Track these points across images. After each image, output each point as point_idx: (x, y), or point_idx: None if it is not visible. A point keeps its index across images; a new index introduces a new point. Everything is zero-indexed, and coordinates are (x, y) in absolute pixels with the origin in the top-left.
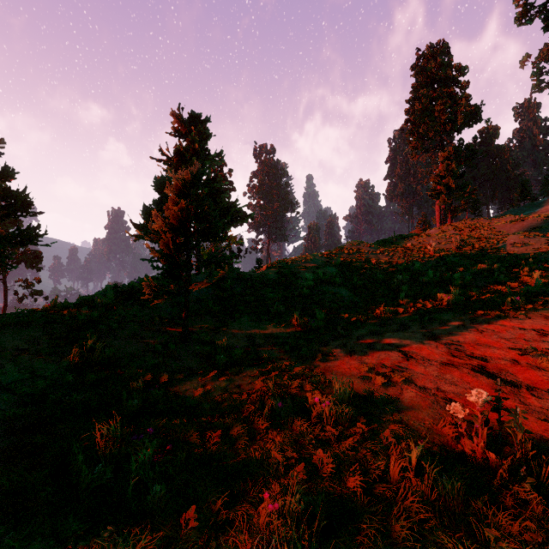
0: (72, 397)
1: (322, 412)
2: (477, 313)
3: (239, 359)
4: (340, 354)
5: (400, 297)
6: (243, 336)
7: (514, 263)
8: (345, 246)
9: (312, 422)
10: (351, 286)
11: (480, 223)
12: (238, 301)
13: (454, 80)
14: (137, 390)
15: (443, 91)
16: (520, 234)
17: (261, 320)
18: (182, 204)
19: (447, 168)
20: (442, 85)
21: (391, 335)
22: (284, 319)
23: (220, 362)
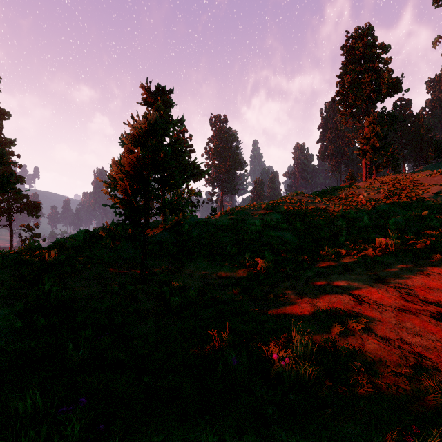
0: (17, 346)
1: (281, 371)
2: (417, 256)
3: (194, 301)
4: (291, 296)
5: (341, 240)
6: (198, 277)
7: (441, 210)
8: (287, 196)
9: (271, 383)
10: (295, 231)
11: (401, 177)
12: (195, 244)
13: (378, 57)
14: (86, 339)
15: (368, 66)
16: (441, 185)
17: (215, 261)
18: (138, 151)
19: (372, 131)
20: (367, 61)
21: (338, 277)
22: (236, 260)
23: (175, 304)
